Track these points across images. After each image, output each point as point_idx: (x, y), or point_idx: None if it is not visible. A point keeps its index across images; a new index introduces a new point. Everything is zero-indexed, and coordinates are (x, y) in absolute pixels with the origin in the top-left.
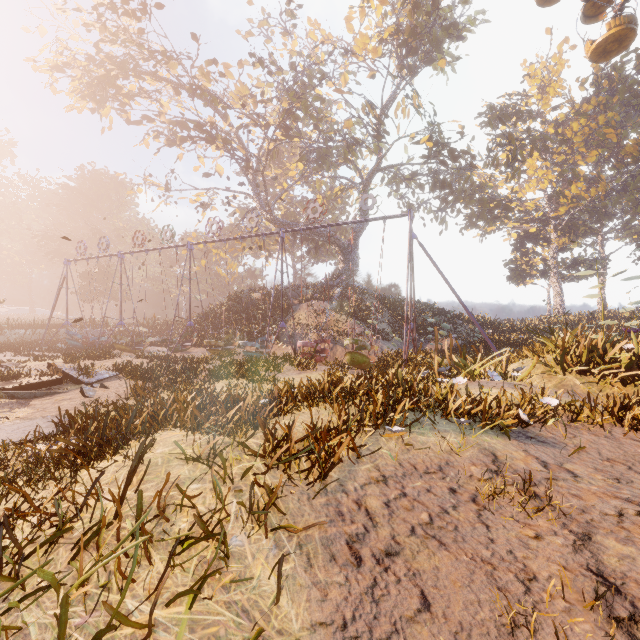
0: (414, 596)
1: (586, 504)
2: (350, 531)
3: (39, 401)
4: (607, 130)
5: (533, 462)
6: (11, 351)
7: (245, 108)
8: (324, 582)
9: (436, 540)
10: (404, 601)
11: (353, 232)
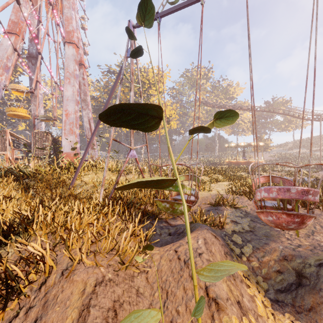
0: None
1: None
2: None
3: None
4: None
5: None
6: None
7: None
8: None
9: None
10: None
11: None
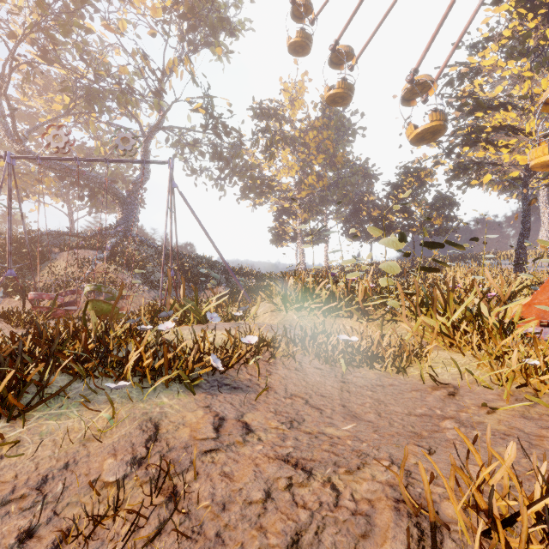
0: None
1: (233, 489)
2: None
3: None
4: (328, 142)
5: (206, 424)
6: None
7: None
8: None
9: None
10: None
11: (132, 183)
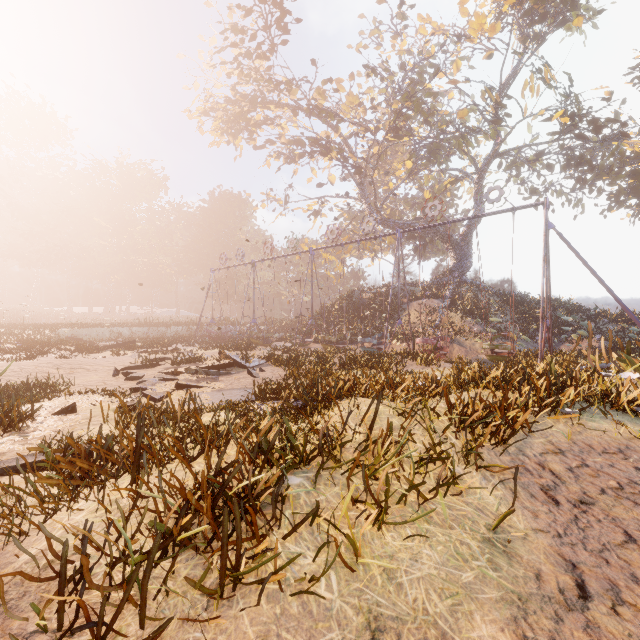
0: (617, 532)
1: None
2: (540, 482)
3: (224, 378)
4: None
5: None
6: (179, 343)
7: (355, 117)
8: (531, 508)
9: (630, 501)
10: (608, 534)
11: (466, 226)
